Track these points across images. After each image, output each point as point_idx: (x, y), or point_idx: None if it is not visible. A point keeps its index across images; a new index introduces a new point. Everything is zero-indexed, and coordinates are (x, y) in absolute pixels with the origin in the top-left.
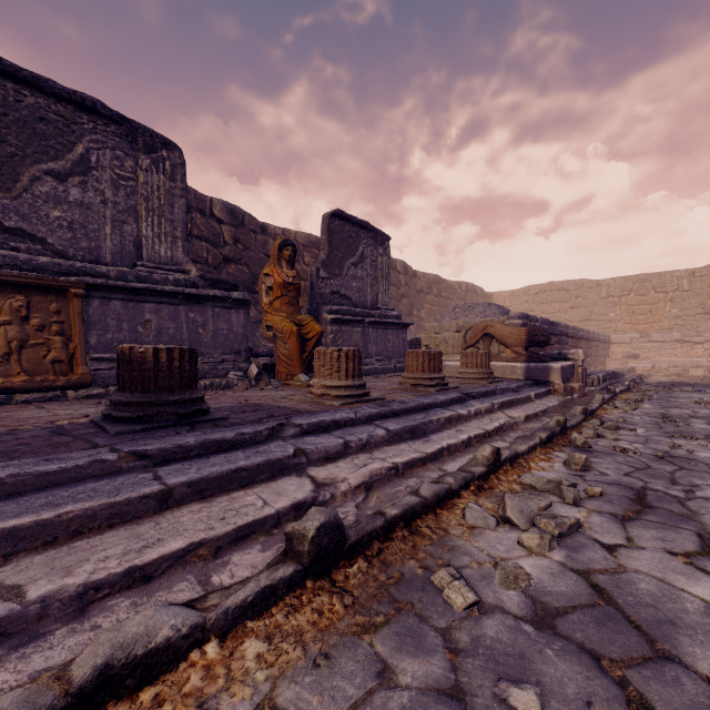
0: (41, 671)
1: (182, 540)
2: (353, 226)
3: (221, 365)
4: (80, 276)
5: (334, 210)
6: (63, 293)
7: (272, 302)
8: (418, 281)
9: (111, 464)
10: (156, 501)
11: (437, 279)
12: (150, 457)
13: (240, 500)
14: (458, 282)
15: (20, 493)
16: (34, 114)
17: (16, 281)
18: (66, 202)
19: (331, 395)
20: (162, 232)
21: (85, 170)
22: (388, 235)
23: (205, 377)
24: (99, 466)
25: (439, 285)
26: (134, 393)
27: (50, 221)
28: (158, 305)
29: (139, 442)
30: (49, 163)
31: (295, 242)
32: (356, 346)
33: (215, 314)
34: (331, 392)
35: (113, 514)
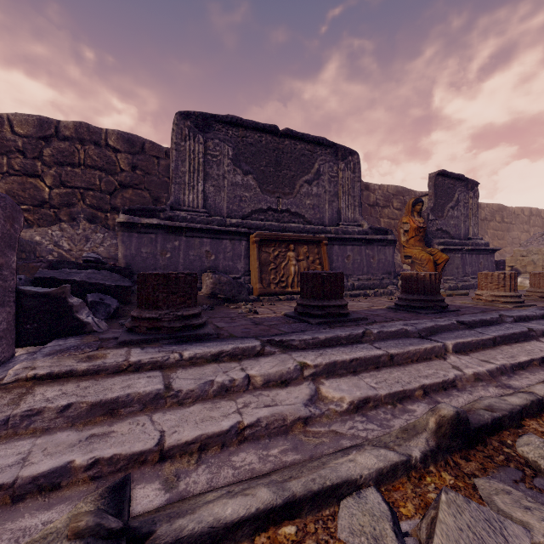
0: (529, 384)
1: (524, 357)
2: (450, 180)
3: (383, 281)
4: (320, 234)
5: (439, 171)
6: (319, 243)
7: (408, 240)
8: (482, 211)
9: (456, 325)
10: (492, 342)
11: (500, 207)
12: (465, 324)
13: (524, 347)
14: (521, 208)
15: (438, 332)
16: (300, 153)
17: (305, 239)
18: (311, 195)
19: (500, 301)
20: (349, 204)
21: (318, 176)
22: (477, 182)
23: (377, 288)
24: (453, 325)
25: (502, 213)
26: (419, 295)
27: (306, 206)
28: (352, 246)
29: (451, 317)
30: (305, 176)
31: (387, 193)
32: (457, 268)
33: (378, 250)
34: (499, 299)
35: (482, 344)
